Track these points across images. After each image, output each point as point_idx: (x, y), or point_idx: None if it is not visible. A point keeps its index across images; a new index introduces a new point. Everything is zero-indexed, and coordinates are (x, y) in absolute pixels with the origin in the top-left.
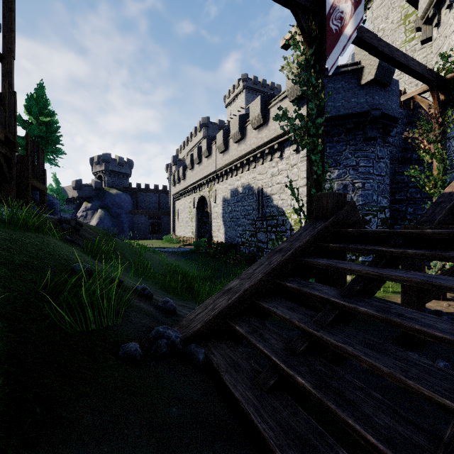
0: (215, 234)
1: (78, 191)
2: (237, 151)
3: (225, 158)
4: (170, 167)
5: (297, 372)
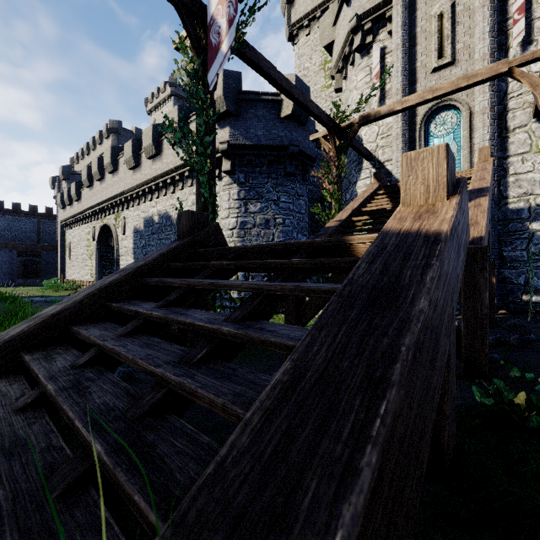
0: None
1: None
2: (152, 169)
3: (136, 177)
4: (59, 181)
5: (55, 381)
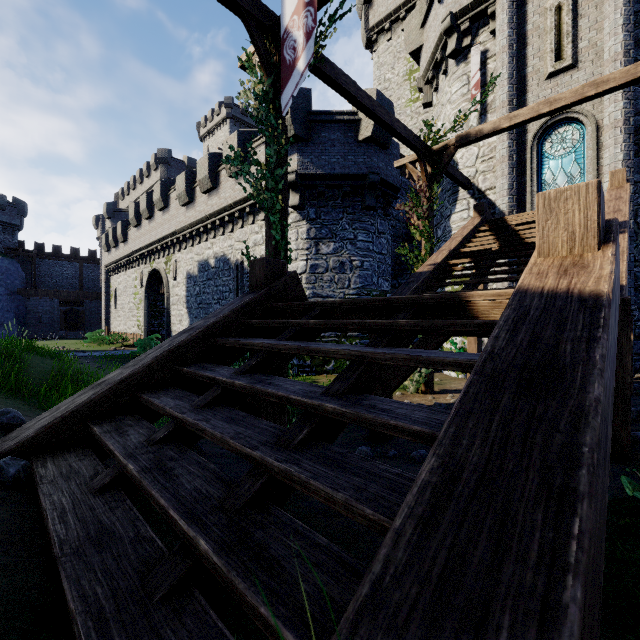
0: (175, 328)
1: None
2: (208, 205)
3: (189, 214)
4: (103, 220)
5: (134, 460)
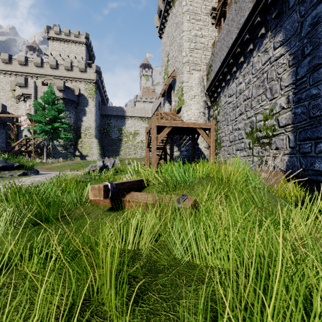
0: None
1: None
2: None
3: None
4: None
5: None
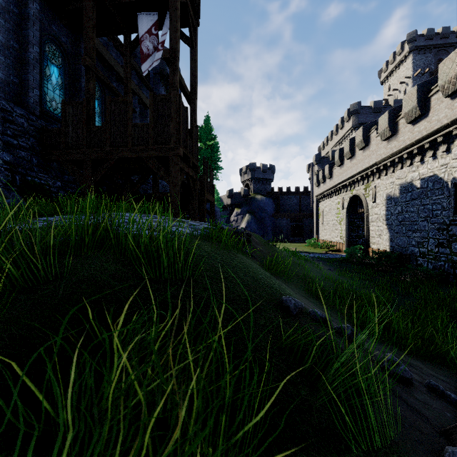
0: (374, 240)
1: (231, 199)
2: (413, 133)
3: (391, 146)
4: (312, 166)
5: None
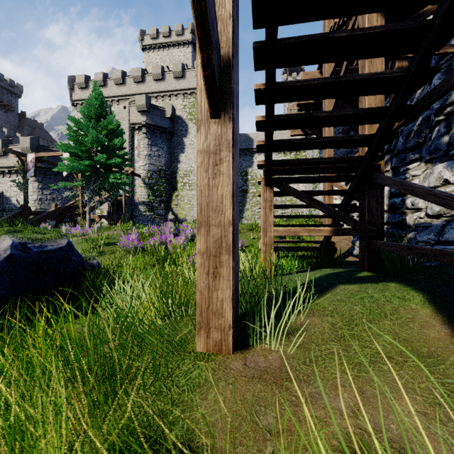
0: None
1: None
2: None
3: None
4: None
5: None
